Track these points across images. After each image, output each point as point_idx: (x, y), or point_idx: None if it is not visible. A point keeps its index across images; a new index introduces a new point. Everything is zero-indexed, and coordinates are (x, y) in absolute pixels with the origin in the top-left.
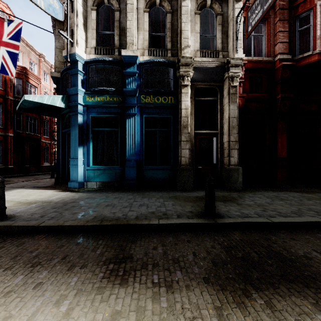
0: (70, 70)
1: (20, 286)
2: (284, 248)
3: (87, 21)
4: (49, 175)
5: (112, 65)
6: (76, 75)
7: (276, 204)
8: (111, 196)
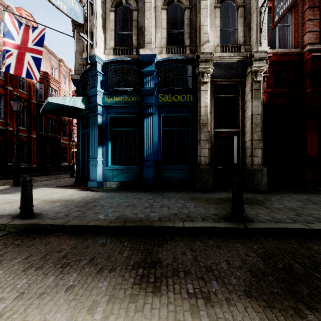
0: (90, 72)
1: (52, 287)
2: None
3: (105, 22)
4: (68, 174)
5: (130, 65)
6: (96, 76)
7: (310, 209)
8: (130, 196)
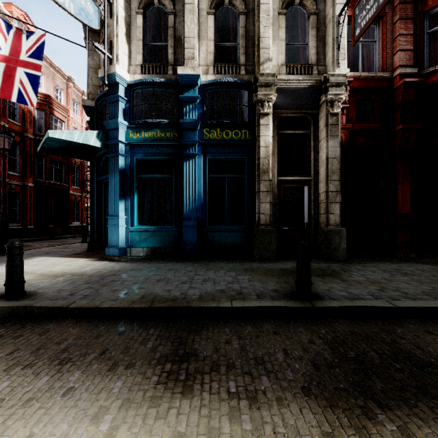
0: (109, 96)
1: (45, 391)
2: (417, 346)
3: (130, 29)
4: (80, 238)
5: (164, 89)
6: (117, 103)
7: (398, 281)
8: (164, 267)
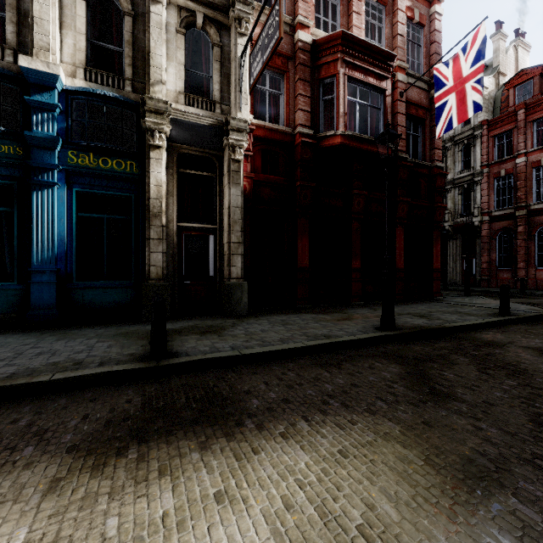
0: None
1: None
2: (231, 386)
3: None
4: None
5: None
6: None
7: (271, 331)
8: None
